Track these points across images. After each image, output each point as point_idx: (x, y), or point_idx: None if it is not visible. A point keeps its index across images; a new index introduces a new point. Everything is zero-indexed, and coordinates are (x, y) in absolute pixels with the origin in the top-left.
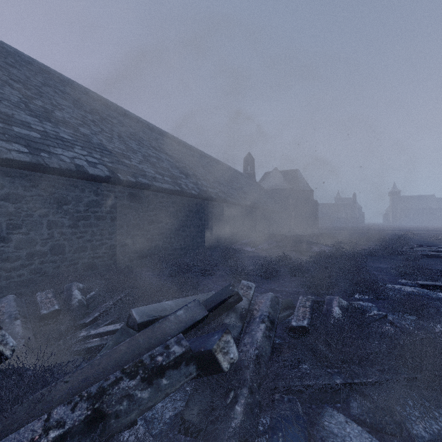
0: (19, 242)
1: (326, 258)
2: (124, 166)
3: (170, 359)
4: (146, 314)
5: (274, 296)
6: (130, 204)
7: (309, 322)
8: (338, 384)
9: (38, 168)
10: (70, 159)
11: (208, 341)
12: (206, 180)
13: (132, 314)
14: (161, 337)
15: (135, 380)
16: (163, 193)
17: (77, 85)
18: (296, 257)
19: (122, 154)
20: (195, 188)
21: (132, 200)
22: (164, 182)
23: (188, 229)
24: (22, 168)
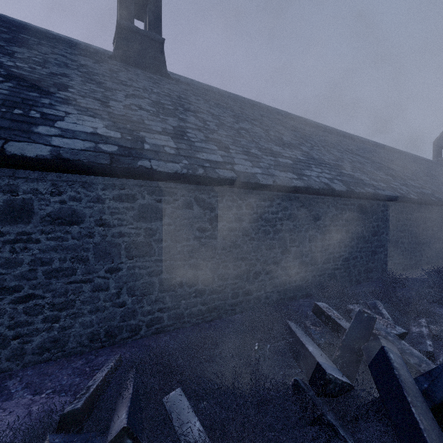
0: (294, 253)
1: None
2: (347, 177)
3: None
4: None
5: None
6: (358, 216)
7: None
8: None
9: (307, 191)
10: (317, 178)
11: None
12: (410, 179)
13: None
14: None
15: None
16: (384, 201)
17: (270, 109)
18: None
19: (337, 165)
20: (410, 191)
21: (359, 212)
22: (383, 189)
23: (406, 241)
24: (298, 192)
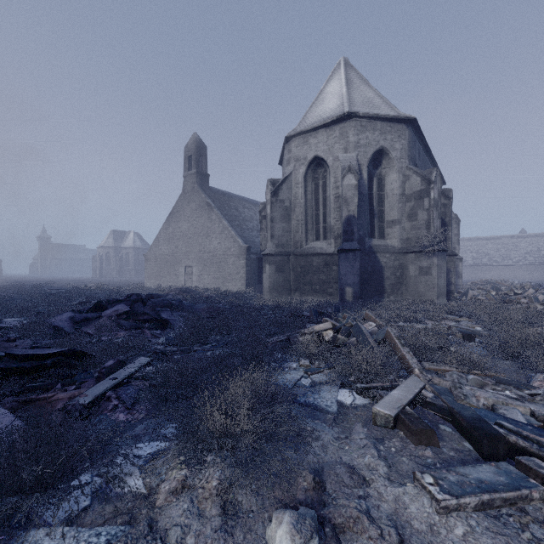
0: None
1: None
2: None
3: None
4: None
5: None
6: None
7: None
8: None
9: None
10: None
11: None
12: None
13: None
14: None
15: None
16: None
17: None
18: None
19: None
20: None
21: None
22: None
23: None
24: None
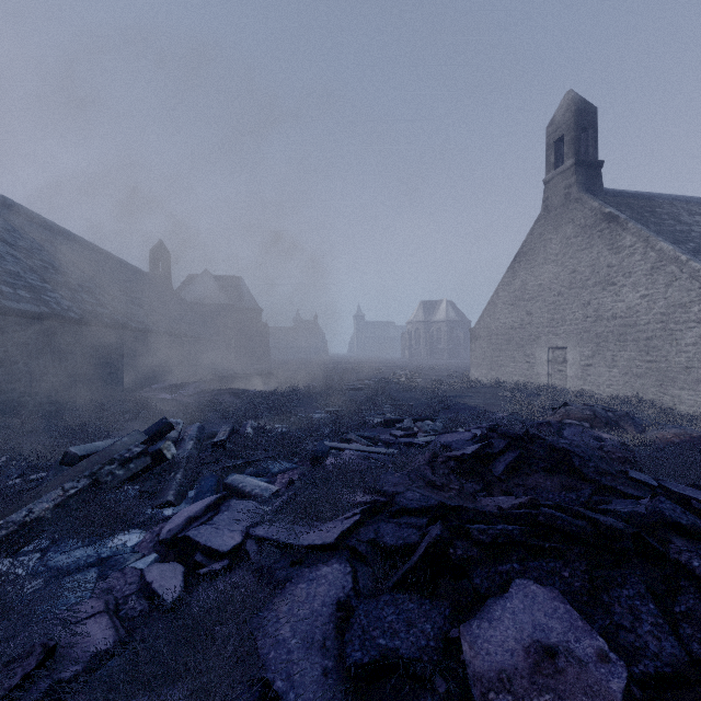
0: None
1: (259, 398)
2: None
3: (135, 454)
4: (84, 450)
5: (201, 425)
6: None
7: (227, 437)
8: (240, 463)
9: None
10: None
11: (155, 447)
12: (89, 292)
13: (70, 451)
14: (114, 455)
15: (115, 465)
16: (20, 317)
17: None
18: (231, 400)
19: None
20: (74, 308)
21: None
22: (20, 300)
23: (64, 372)
24: None
